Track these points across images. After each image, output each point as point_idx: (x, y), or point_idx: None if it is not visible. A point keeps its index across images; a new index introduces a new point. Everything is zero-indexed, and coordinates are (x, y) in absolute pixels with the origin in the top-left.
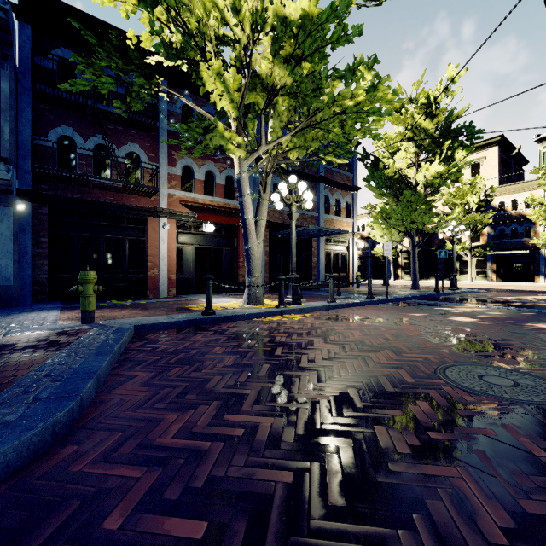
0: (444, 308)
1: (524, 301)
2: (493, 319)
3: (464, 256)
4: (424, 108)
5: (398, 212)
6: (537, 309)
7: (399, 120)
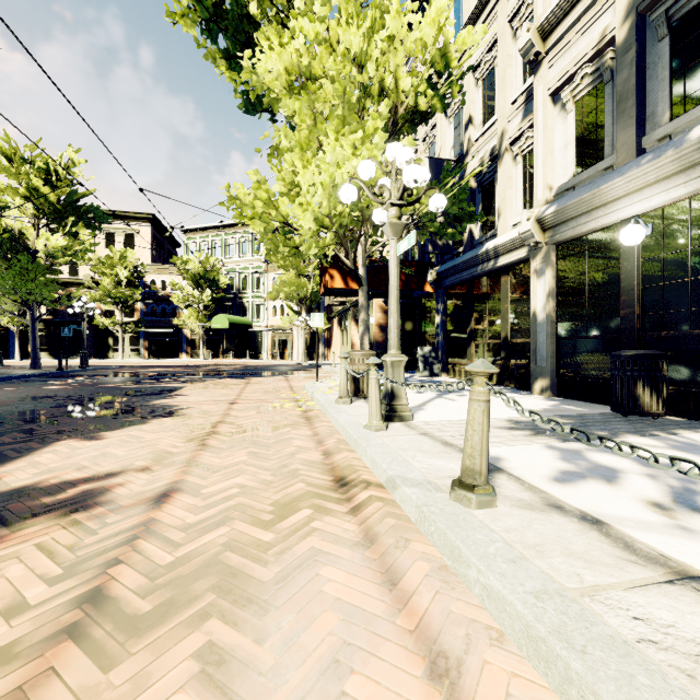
0: (50, 382)
1: (134, 373)
2: (81, 385)
3: (116, 332)
4: (44, 173)
5: (9, 279)
6: (131, 377)
7: (10, 173)
